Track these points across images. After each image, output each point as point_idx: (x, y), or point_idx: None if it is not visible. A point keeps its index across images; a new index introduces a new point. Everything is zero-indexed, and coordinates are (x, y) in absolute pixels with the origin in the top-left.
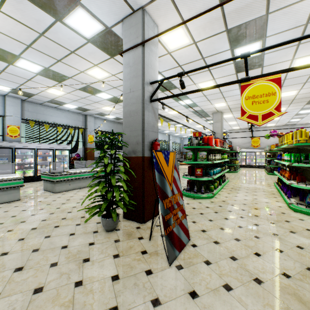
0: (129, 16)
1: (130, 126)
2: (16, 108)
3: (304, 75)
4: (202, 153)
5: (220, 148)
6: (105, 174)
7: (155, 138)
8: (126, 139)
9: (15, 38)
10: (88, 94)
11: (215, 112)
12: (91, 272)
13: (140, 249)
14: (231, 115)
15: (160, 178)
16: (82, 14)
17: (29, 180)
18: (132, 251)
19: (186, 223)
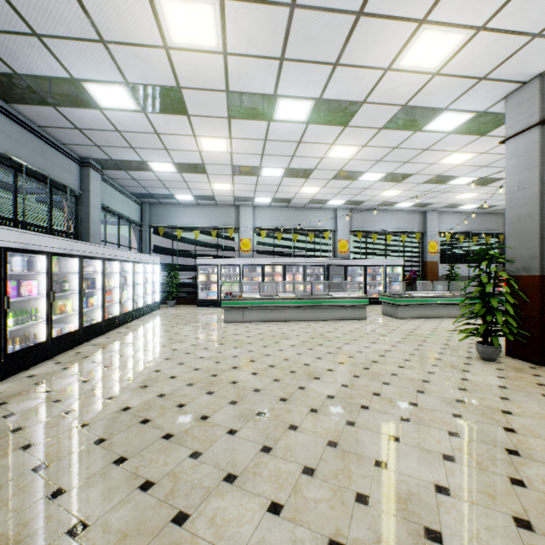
0: (516, 90)
1: (518, 235)
2: (345, 220)
3: None
4: None
5: None
6: (481, 295)
7: None
8: (511, 253)
9: (368, 159)
10: (434, 185)
11: None
12: (473, 378)
13: (535, 382)
14: None
15: None
16: (446, 116)
17: None
18: (523, 380)
19: None
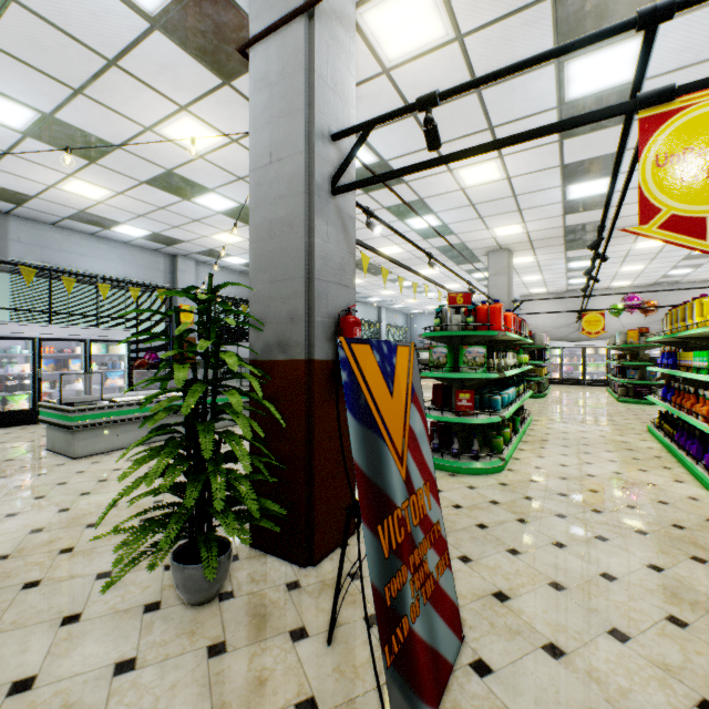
0: None
1: (271, 266)
2: None
3: None
4: (474, 351)
5: (517, 337)
6: (186, 418)
7: (346, 306)
8: (259, 308)
9: None
10: (173, 198)
11: (494, 249)
12: None
13: (294, 693)
14: (531, 257)
15: (365, 442)
16: None
17: (19, 420)
18: (266, 702)
19: (452, 583)
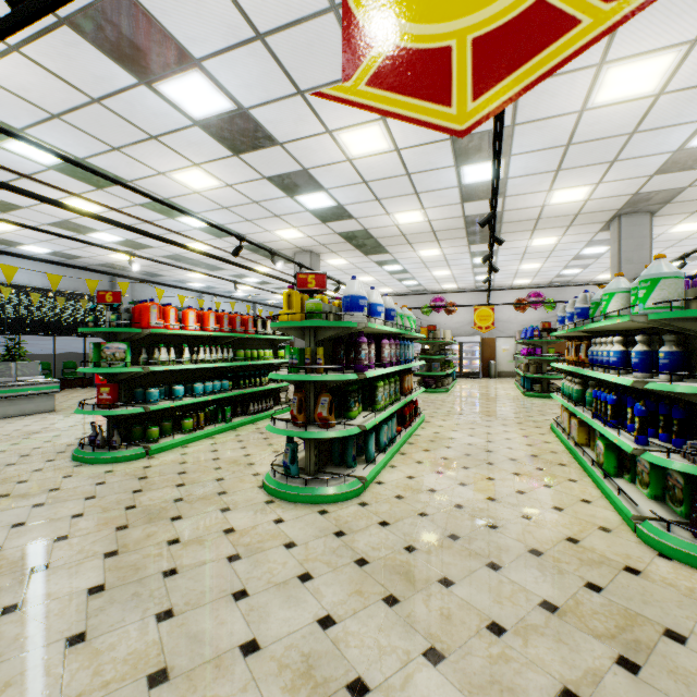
0: None
1: None
2: None
3: (396, 175)
4: (115, 347)
5: (210, 334)
6: None
7: None
8: None
9: None
10: None
11: (299, 250)
12: None
13: None
14: (342, 259)
15: None
16: None
17: None
18: None
19: None
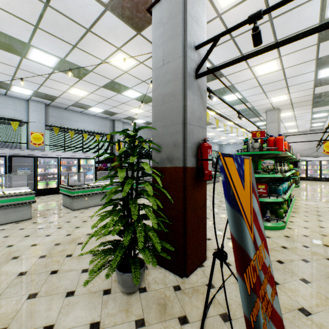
0: None
1: (163, 118)
2: (40, 113)
3: None
4: (267, 162)
5: (290, 154)
6: (123, 196)
7: (202, 138)
8: (157, 140)
9: (17, 15)
10: (113, 93)
11: (270, 109)
12: None
13: None
14: (291, 112)
15: (234, 219)
16: None
17: (52, 192)
18: None
19: (278, 304)
